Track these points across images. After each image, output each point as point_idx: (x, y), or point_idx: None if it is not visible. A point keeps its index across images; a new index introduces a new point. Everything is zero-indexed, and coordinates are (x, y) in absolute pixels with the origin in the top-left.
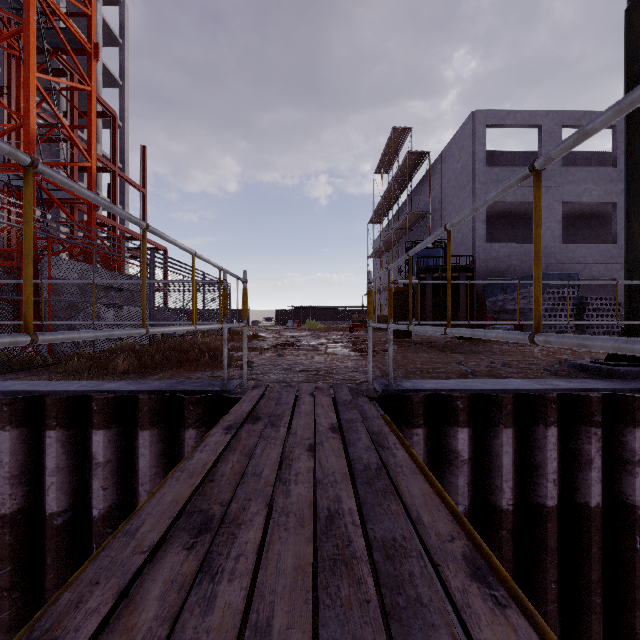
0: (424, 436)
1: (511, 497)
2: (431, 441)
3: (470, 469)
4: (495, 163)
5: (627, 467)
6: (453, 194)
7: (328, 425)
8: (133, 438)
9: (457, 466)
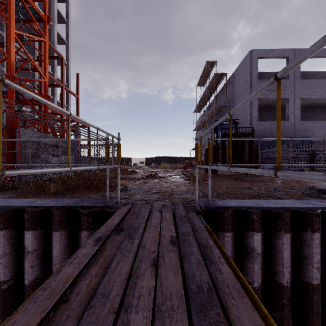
0: (232, 237)
1: (289, 278)
2: (236, 240)
3: (262, 259)
4: (262, 78)
5: None
6: (239, 95)
7: (169, 238)
8: (50, 236)
9: (253, 257)
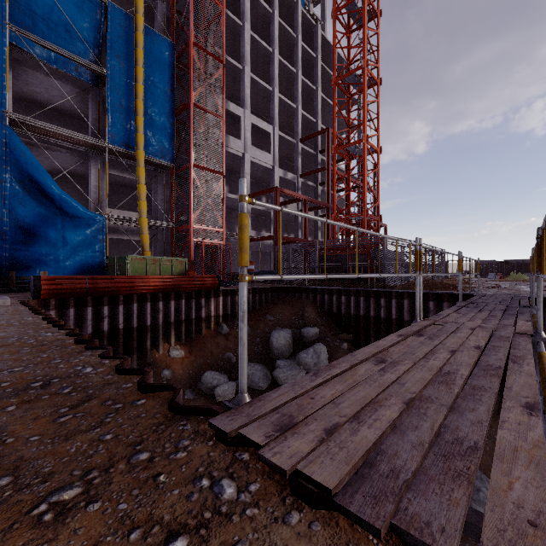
0: None
1: None
2: None
3: None
4: None
5: None
6: None
7: (508, 297)
8: (440, 305)
9: None
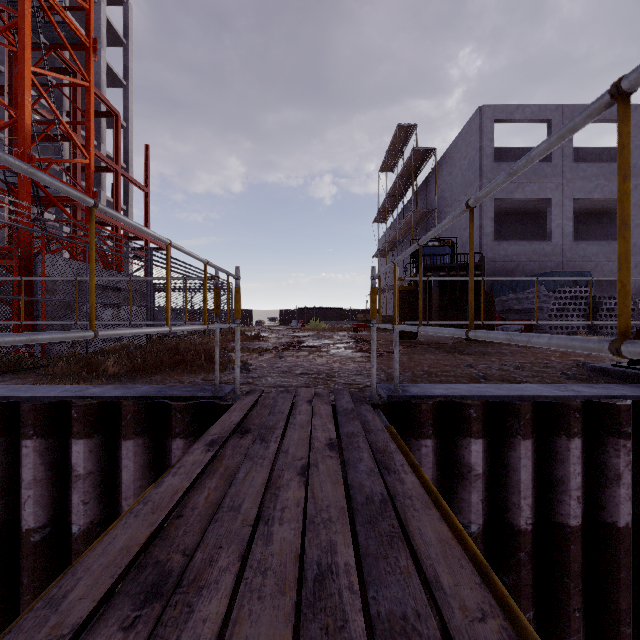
0: (433, 448)
1: (530, 516)
2: (441, 453)
3: (484, 484)
4: (503, 159)
5: None
6: (460, 191)
7: (325, 440)
8: (116, 448)
9: (470, 481)
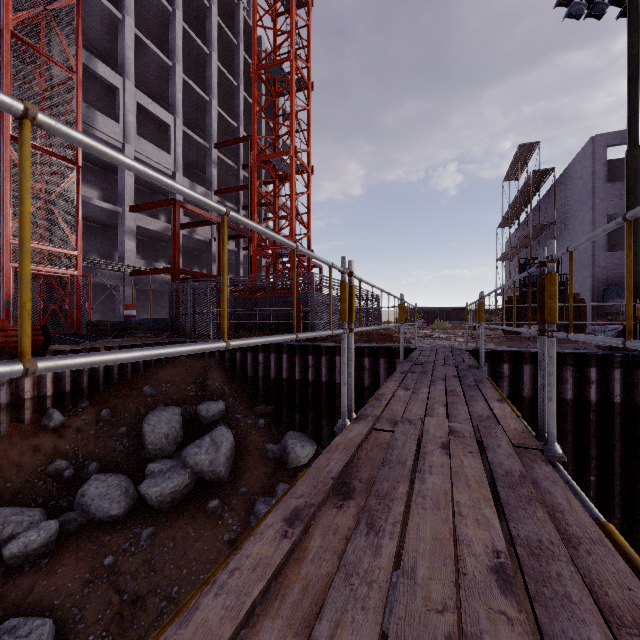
0: (489, 366)
1: (528, 392)
2: (493, 369)
3: (509, 380)
4: None
5: (587, 385)
6: (576, 207)
7: (448, 351)
8: (377, 362)
9: (503, 378)
